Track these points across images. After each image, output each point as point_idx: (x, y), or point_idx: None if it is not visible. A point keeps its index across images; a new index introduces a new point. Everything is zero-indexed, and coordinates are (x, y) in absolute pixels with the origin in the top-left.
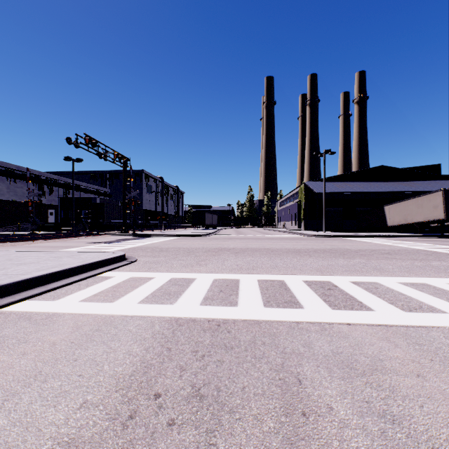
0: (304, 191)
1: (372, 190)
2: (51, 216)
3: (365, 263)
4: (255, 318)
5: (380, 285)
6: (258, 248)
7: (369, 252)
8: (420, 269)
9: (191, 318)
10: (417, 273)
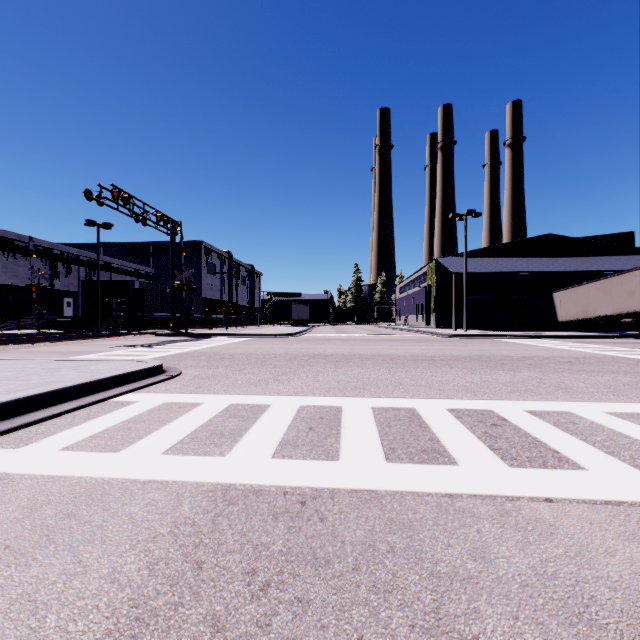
0: (435, 272)
1: (536, 269)
2: (68, 307)
3: (539, 378)
4: (371, 485)
5: (578, 417)
6: (370, 355)
7: (540, 361)
8: (631, 389)
9: (253, 487)
10: (629, 396)
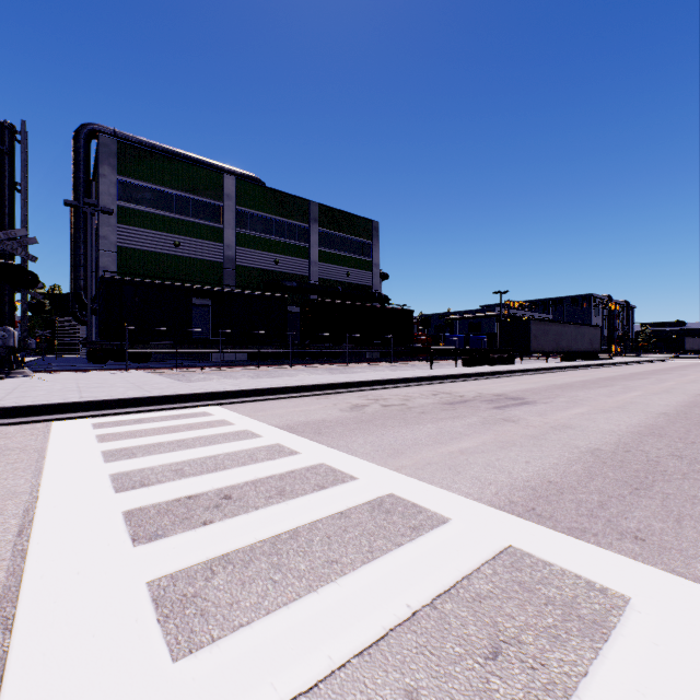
0: None
1: None
2: None
3: None
4: None
5: None
6: None
7: None
8: None
9: None
10: None
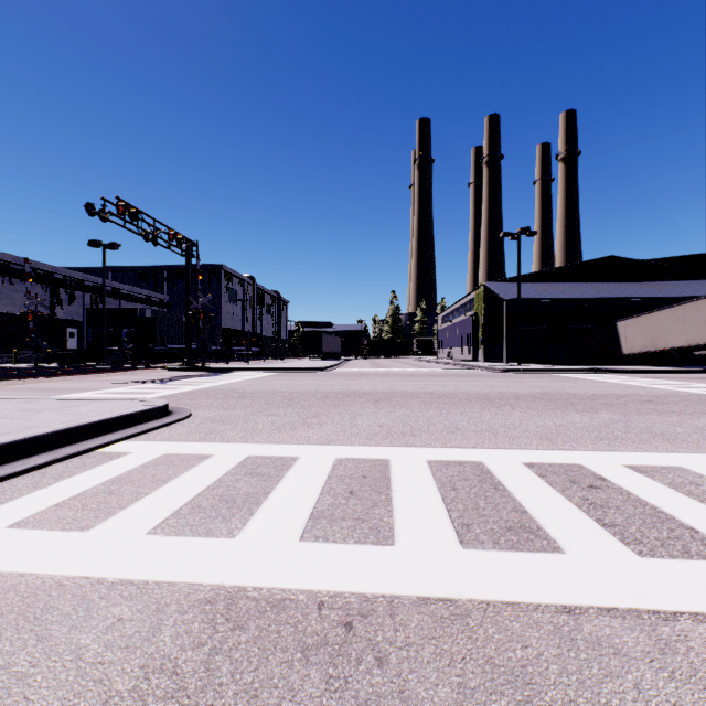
0: (483, 298)
1: (597, 295)
2: (72, 339)
3: (624, 421)
4: (446, 591)
5: (696, 475)
6: (414, 392)
7: (616, 400)
8: None
9: (273, 594)
10: None
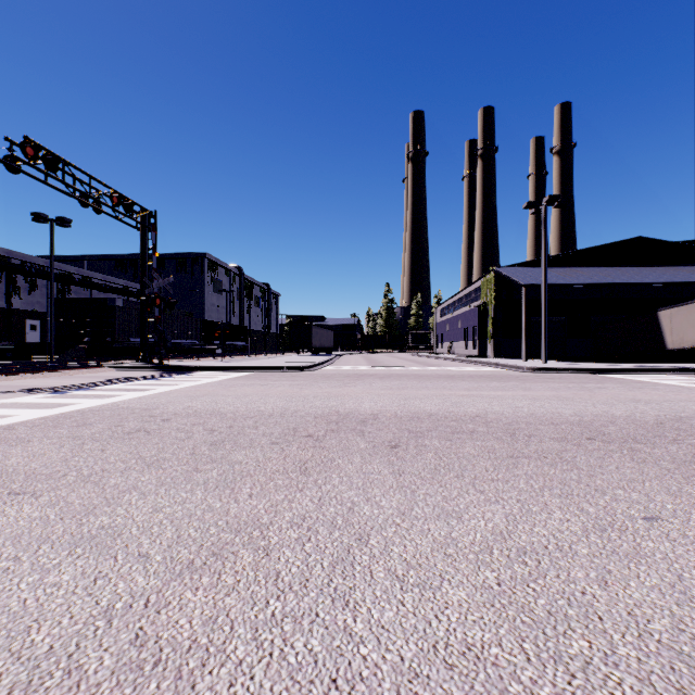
0: (493, 285)
1: (632, 280)
2: (33, 332)
3: None
4: None
5: None
6: (450, 417)
7: None
8: None
9: None
10: None
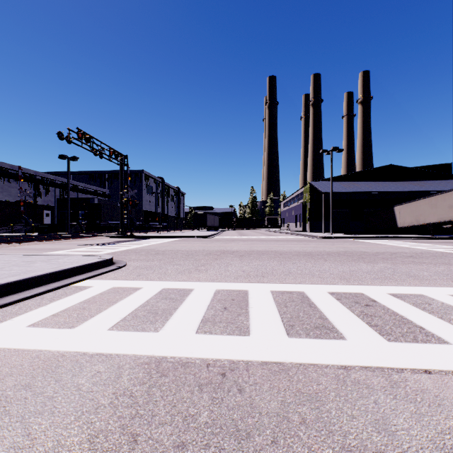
0: (309, 191)
1: (381, 190)
2: (47, 217)
3: (393, 268)
4: (278, 358)
5: (430, 299)
6: (264, 251)
7: (390, 256)
8: None
9: (181, 360)
10: None
